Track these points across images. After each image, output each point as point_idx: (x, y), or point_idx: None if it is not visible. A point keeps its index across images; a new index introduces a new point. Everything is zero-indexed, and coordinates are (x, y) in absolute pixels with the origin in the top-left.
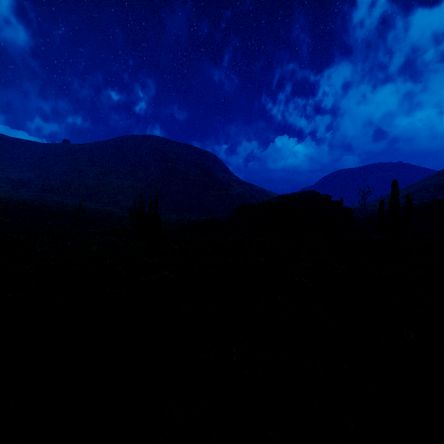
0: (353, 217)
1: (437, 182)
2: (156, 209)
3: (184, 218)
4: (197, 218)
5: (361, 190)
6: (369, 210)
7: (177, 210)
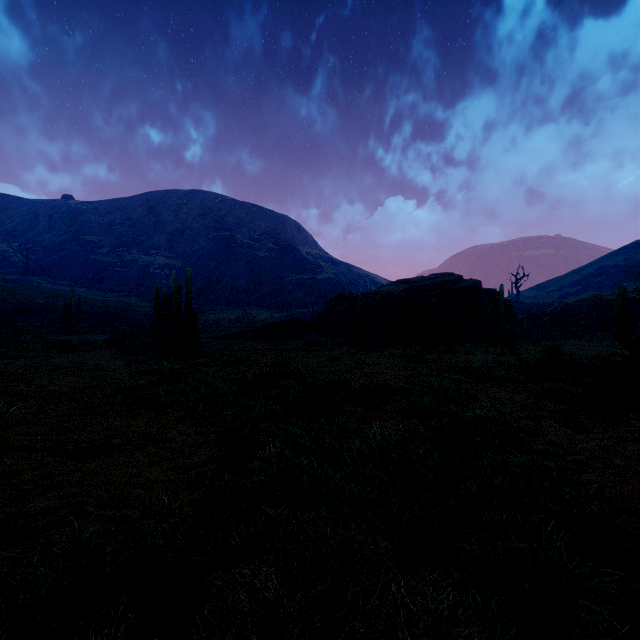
0: (515, 315)
1: (621, 262)
2: (189, 301)
3: (248, 315)
4: (267, 316)
5: (512, 274)
6: (525, 304)
7: (237, 303)
